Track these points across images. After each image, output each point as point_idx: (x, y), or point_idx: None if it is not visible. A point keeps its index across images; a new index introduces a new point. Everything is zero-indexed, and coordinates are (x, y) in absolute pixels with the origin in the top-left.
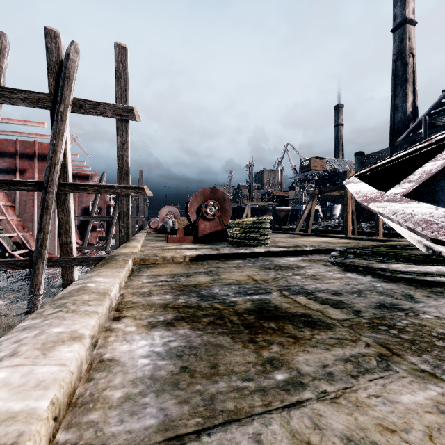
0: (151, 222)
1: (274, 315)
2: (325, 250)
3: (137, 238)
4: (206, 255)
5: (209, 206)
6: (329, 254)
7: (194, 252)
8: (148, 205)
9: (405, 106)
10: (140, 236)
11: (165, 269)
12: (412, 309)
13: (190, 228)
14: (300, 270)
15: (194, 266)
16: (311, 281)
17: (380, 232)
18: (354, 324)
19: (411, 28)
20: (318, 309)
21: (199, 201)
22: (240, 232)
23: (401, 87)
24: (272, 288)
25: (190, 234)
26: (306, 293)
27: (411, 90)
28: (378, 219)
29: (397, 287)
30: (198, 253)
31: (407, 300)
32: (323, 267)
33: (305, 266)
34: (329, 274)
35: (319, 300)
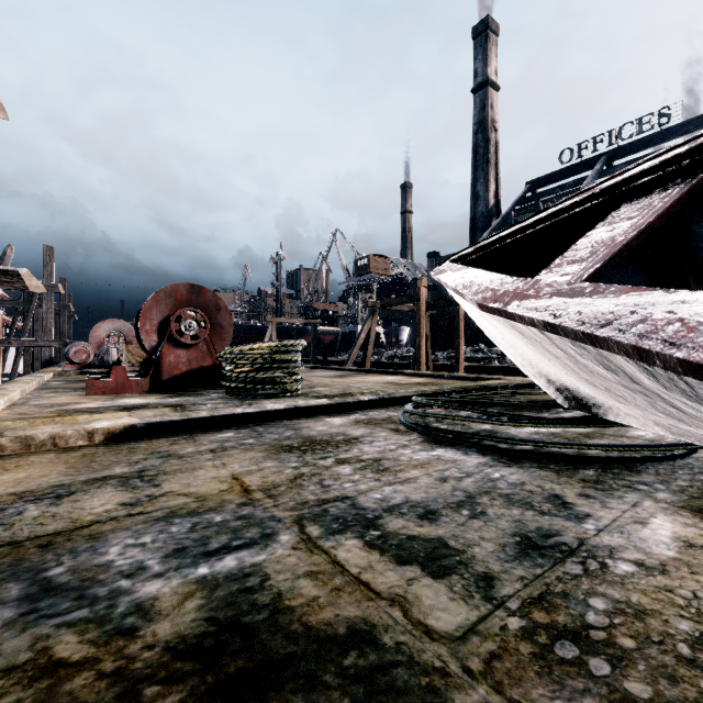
0: (73, 350)
1: (263, 660)
2: (393, 400)
3: (9, 385)
4: (150, 425)
5: (186, 320)
6: (400, 407)
7: (120, 420)
8: (75, 318)
9: (487, 196)
10: (27, 380)
11: (7, 476)
12: (586, 546)
13: (146, 362)
14: (350, 449)
15: (105, 458)
16: (373, 478)
17: (462, 365)
18: (495, 651)
19: (493, 94)
20: (394, 592)
21: (165, 309)
22: (248, 369)
23: (483, 169)
24: (281, 518)
25: (148, 375)
26: (362, 524)
27: (494, 175)
28: (459, 346)
29: (528, 476)
30: (130, 421)
31: (561, 515)
32: (394, 436)
33: (361, 437)
34: (407, 455)
35: (393, 548)
